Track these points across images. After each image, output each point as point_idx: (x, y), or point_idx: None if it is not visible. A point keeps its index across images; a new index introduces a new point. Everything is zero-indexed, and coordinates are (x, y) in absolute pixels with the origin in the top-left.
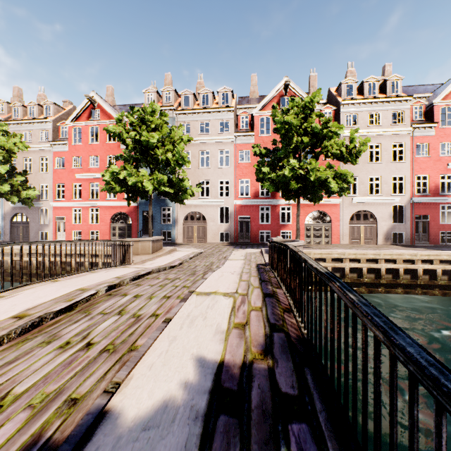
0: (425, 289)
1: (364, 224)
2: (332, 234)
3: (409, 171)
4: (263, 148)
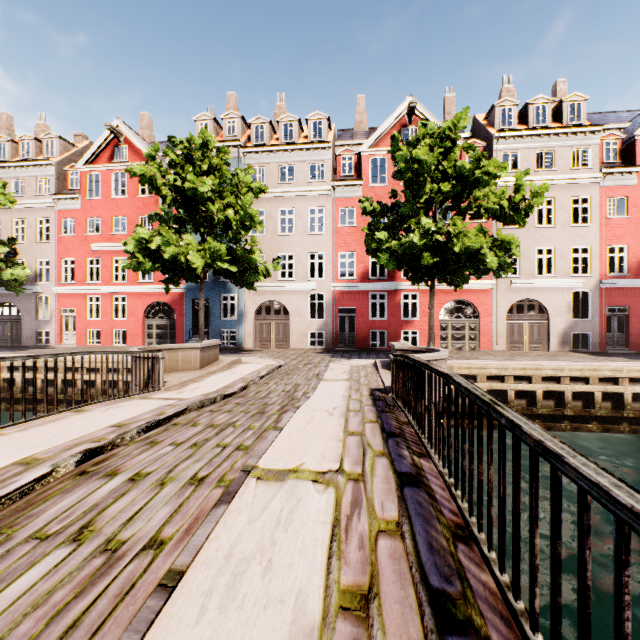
0: (636, 424)
1: (529, 320)
2: (480, 335)
3: (597, 240)
4: (377, 202)
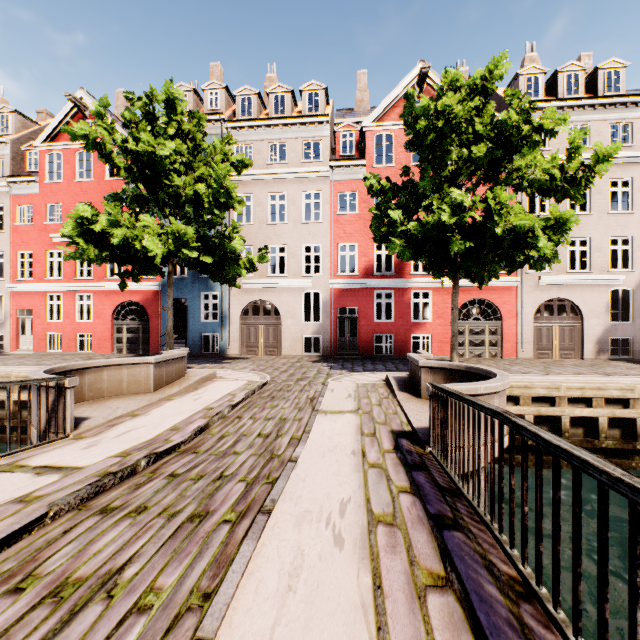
0: None
1: (560, 323)
2: (503, 340)
3: (639, 229)
4: (387, 179)
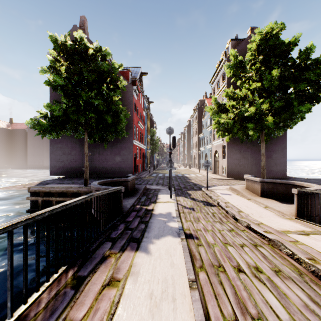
0: None
1: None
2: None
3: None
4: None
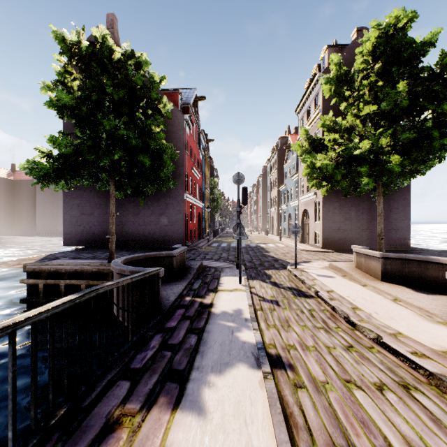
0: None
1: None
2: None
3: None
4: None
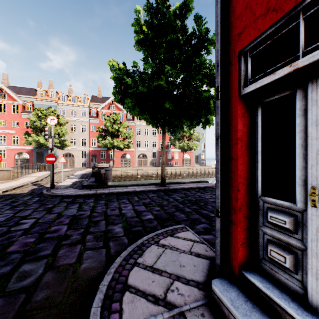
0: (151, 178)
1: (143, 159)
2: (131, 162)
3: (158, 139)
4: (101, 129)
